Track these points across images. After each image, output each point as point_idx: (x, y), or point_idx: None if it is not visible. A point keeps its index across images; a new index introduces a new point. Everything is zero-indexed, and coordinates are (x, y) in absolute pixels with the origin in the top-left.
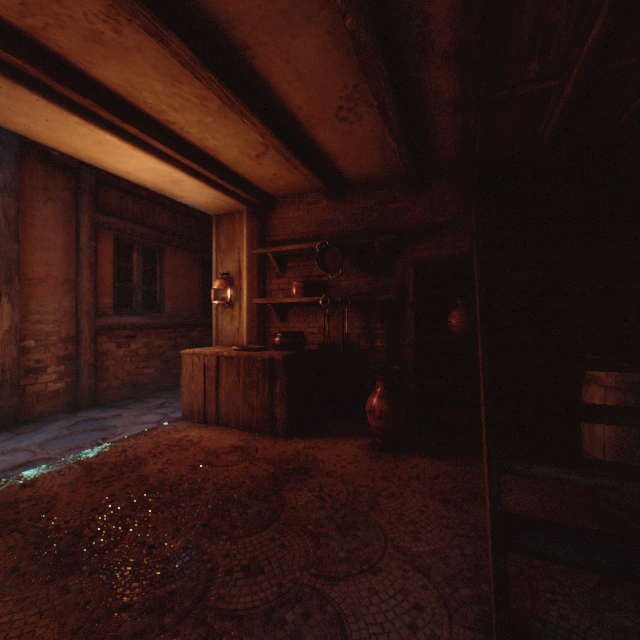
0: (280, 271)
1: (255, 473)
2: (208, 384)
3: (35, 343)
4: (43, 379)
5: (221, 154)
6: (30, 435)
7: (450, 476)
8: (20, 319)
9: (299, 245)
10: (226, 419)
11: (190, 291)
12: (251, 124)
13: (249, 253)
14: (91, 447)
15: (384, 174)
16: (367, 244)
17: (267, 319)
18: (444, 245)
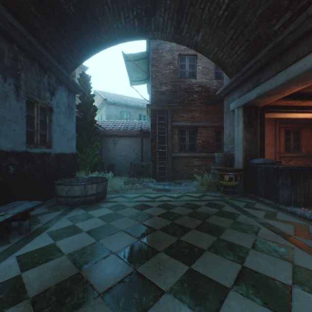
0: None
1: None
2: None
3: None
4: None
5: None
6: None
7: None
8: None
9: None
10: None
11: (311, 144)
12: None
13: None
14: None
15: None
16: None
17: None
18: None
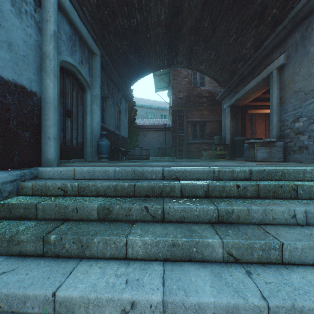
0: None
1: None
2: None
3: None
4: None
5: None
6: None
7: None
8: None
9: None
10: None
11: None
12: None
13: None
14: None
15: None
16: None
17: None
18: None
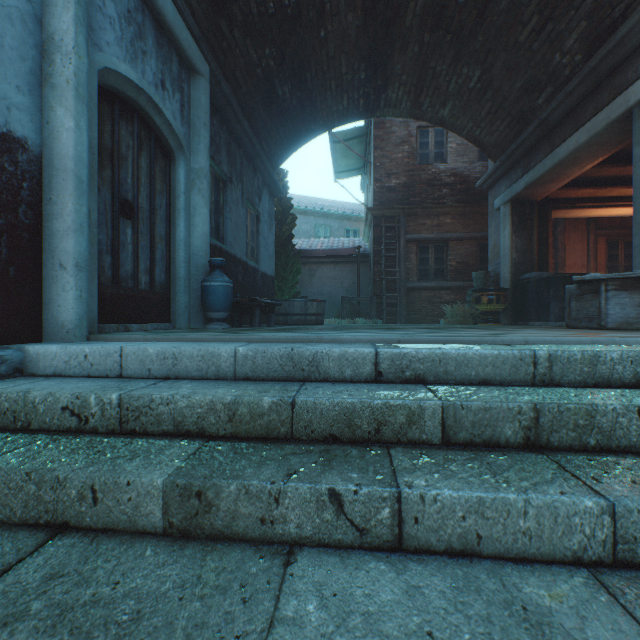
0: None
1: None
2: None
3: None
4: None
5: None
6: None
7: None
8: None
9: None
10: None
11: None
12: None
13: None
14: None
15: None
16: None
17: None
18: None
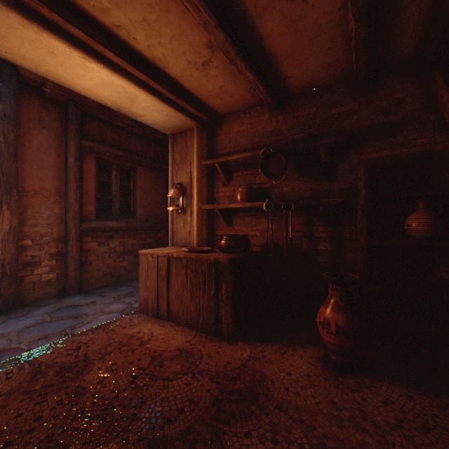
0: (226, 180)
1: (196, 395)
2: (160, 282)
3: (31, 242)
4: (38, 271)
5: (169, 66)
6: (19, 320)
7: (445, 428)
8: (18, 223)
9: (243, 154)
10: (175, 316)
11: (156, 201)
12: (192, 8)
13: (199, 165)
14: (57, 337)
15: (328, 78)
16: (311, 148)
17: (214, 223)
18: (396, 145)
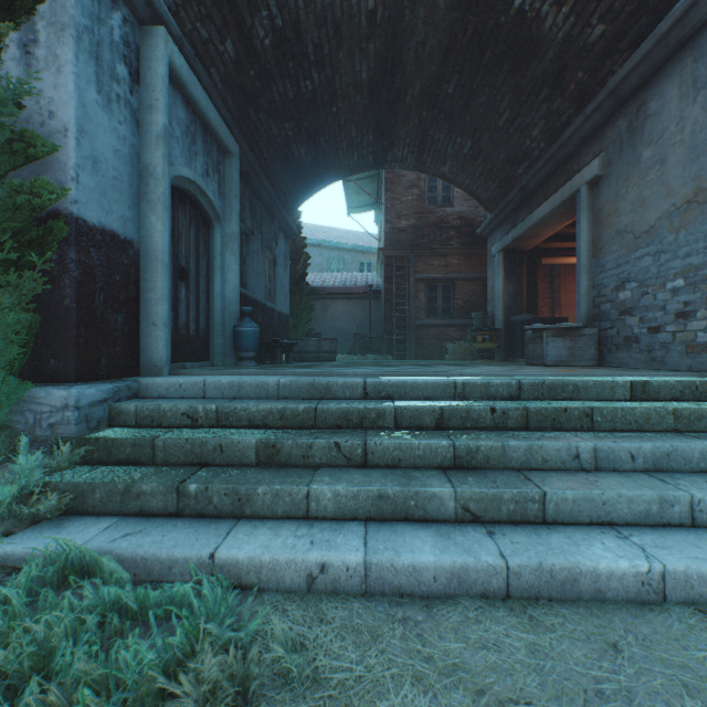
0: None
1: None
2: None
3: None
4: None
5: None
6: None
7: None
8: None
9: None
10: None
11: None
12: None
13: None
14: None
15: None
16: None
17: None
18: None
